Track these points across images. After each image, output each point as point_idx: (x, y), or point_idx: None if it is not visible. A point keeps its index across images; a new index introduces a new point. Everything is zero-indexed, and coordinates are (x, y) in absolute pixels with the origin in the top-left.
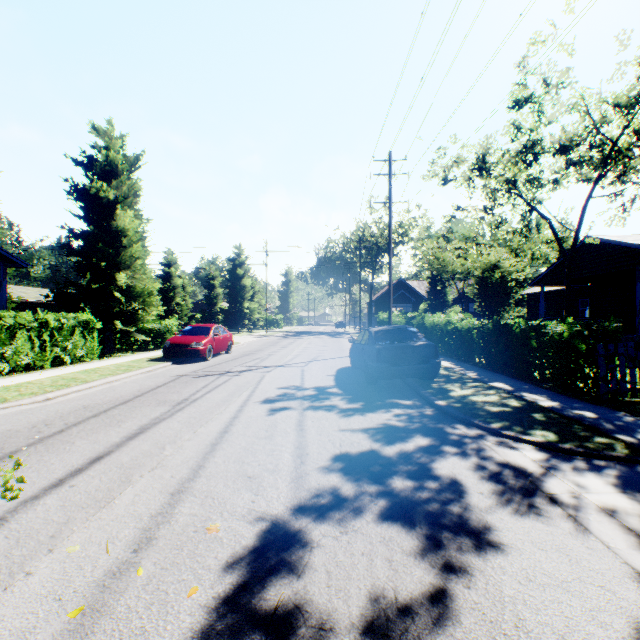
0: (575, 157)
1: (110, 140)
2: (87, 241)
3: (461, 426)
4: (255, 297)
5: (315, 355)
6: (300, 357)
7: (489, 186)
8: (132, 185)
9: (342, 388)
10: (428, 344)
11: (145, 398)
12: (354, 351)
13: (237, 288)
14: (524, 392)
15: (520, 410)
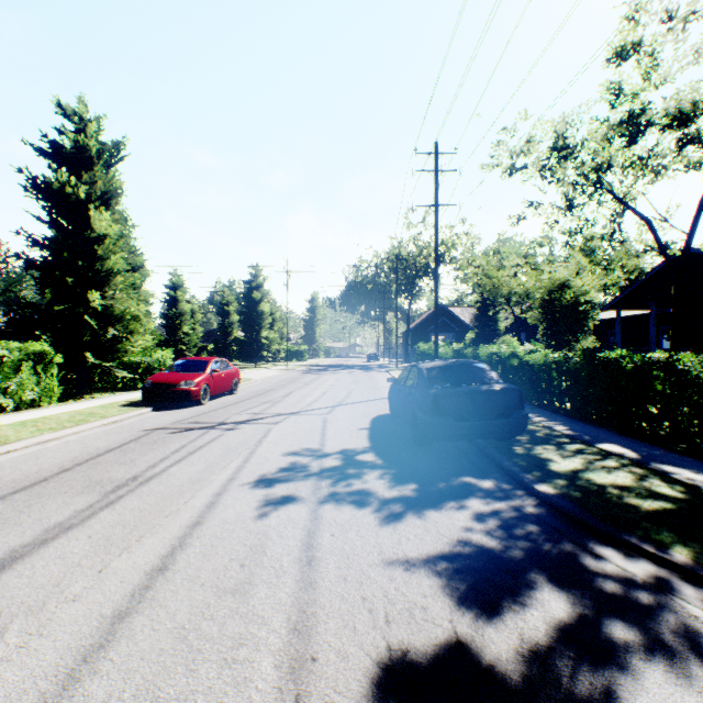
0: (692, 132)
1: (82, 123)
2: (49, 250)
3: (608, 550)
4: (275, 325)
5: (343, 396)
6: (323, 399)
7: (568, 178)
8: (109, 180)
9: (380, 453)
10: (509, 388)
11: (72, 475)
12: (395, 395)
13: (253, 314)
14: (663, 463)
15: (691, 508)
